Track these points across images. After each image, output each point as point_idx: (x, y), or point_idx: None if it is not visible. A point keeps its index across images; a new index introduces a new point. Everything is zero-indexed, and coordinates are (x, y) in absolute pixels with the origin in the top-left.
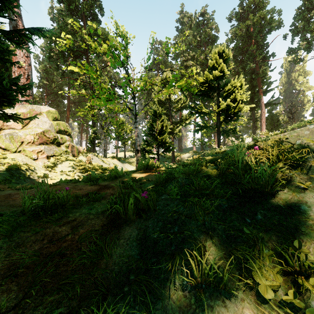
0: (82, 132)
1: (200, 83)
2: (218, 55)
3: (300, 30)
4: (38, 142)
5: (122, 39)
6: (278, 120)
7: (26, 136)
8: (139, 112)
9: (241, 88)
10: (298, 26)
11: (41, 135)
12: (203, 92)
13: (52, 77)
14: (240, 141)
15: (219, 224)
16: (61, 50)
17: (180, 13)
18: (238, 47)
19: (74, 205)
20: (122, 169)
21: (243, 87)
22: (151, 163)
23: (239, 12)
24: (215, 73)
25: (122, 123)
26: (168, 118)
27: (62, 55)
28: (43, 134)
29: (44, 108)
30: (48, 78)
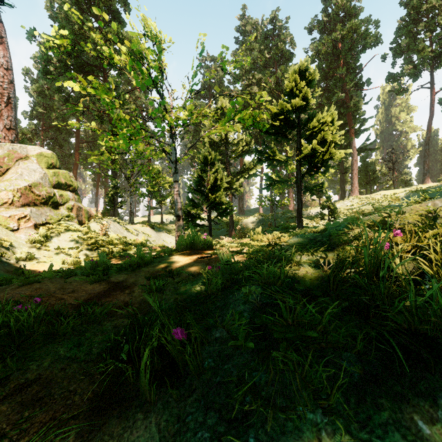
0: (99, 186)
1: (272, 116)
2: (298, 75)
3: (404, 49)
4: (20, 202)
5: (153, 45)
6: (374, 172)
7: (0, 193)
8: (181, 157)
9: (332, 125)
10: (401, 44)
11: (25, 191)
12: (277, 130)
13: (52, 104)
14: (325, 201)
15: (355, 438)
16: (64, 62)
17: (241, 18)
18: (322, 70)
19: (49, 335)
20: (151, 251)
21: (334, 124)
22: (199, 240)
23: (323, 20)
24: (294, 101)
25: (158, 173)
26: (224, 167)
27: (65, 70)
28: (29, 190)
29: (33, 149)
30: (45, 105)
